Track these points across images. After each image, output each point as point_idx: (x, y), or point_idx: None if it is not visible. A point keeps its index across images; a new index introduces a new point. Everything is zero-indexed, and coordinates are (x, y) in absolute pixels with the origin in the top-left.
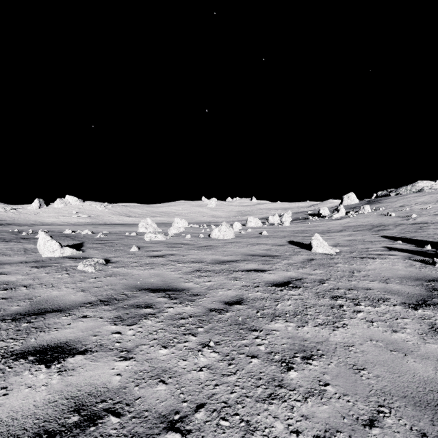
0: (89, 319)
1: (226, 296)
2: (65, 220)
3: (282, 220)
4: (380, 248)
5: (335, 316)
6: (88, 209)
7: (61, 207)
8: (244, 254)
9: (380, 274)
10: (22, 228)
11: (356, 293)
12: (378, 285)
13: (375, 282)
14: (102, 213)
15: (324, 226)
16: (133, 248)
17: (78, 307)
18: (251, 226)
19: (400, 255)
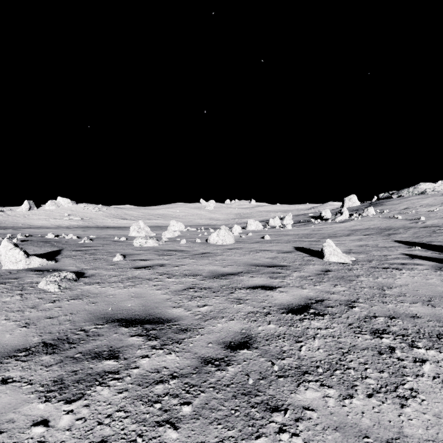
0: (7, 388)
1: (227, 332)
2: (56, 223)
3: (284, 223)
4: (399, 255)
5: (392, 371)
6: (81, 211)
7: (53, 209)
8: (247, 264)
9: (417, 292)
10: (4, 231)
11: (401, 324)
12: (424, 310)
13: (417, 304)
14: (95, 216)
15: (329, 229)
16: (116, 257)
17: (3, 359)
18: (251, 229)
19: (428, 265)
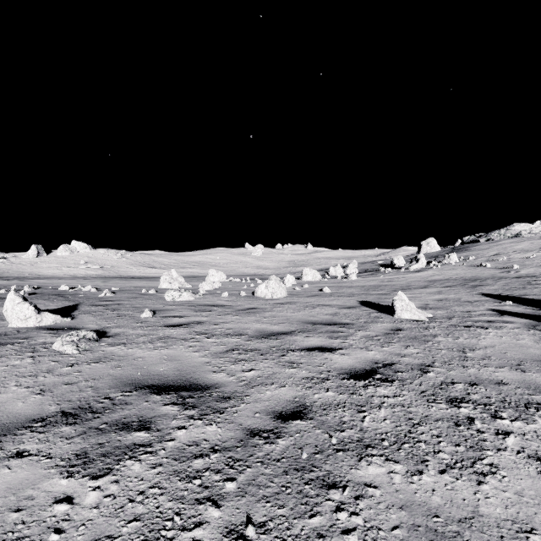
0: (24, 462)
1: (277, 401)
2: (70, 272)
3: (347, 272)
4: (486, 311)
5: (469, 445)
6: (100, 258)
7: (66, 255)
8: (302, 322)
9: (505, 355)
10: (8, 283)
11: (484, 391)
12: (511, 376)
13: (504, 369)
14: (118, 264)
15: (402, 280)
16: (145, 313)
17: (17, 430)
18: (307, 280)
19: (519, 323)
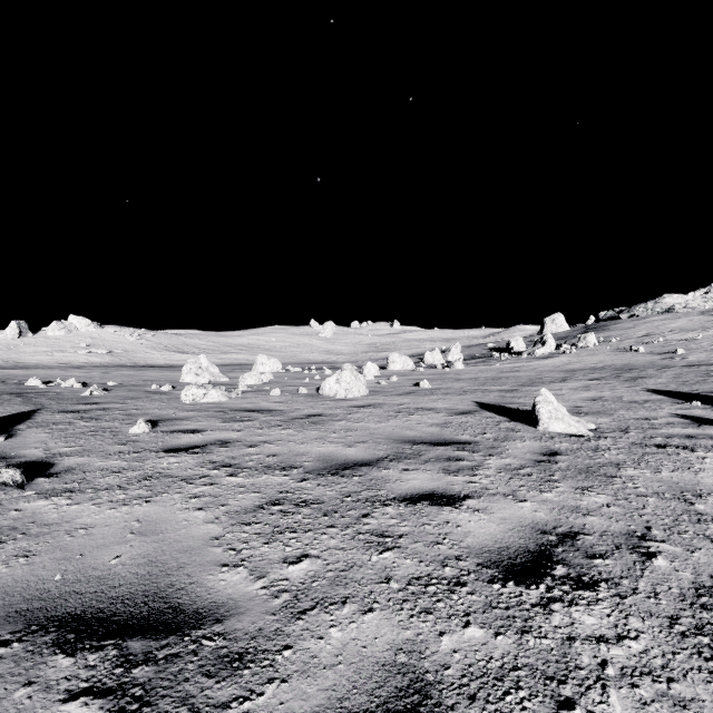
0: None
1: (355, 665)
2: (64, 359)
3: (448, 359)
4: (671, 418)
5: None
6: (109, 339)
7: (61, 335)
8: (394, 440)
9: None
10: None
11: None
12: None
13: None
14: (134, 347)
15: (529, 370)
16: (136, 426)
17: None
18: (396, 369)
19: None
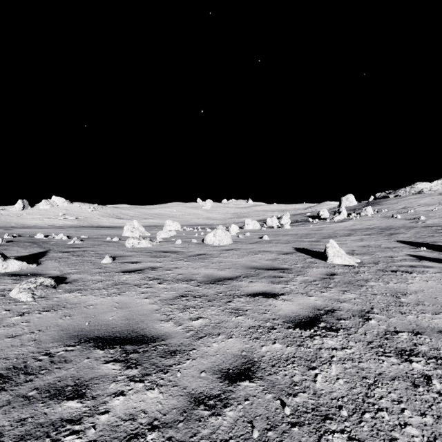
0: None
1: (224, 355)
2: (50, 223)
3: (281, 223)
4: (405, 256)
5: (436, 414)
6: (76, 210)
7: (47, 208)
8: (246, 267)
9: (436, 300)
10: None
11: (430, 341)
12: None
13: (441, 315)
14: (91, 215)
15: (329, 229)
16: (105, 259)
17: None
18: (249, 229)
19: (438, 267)
